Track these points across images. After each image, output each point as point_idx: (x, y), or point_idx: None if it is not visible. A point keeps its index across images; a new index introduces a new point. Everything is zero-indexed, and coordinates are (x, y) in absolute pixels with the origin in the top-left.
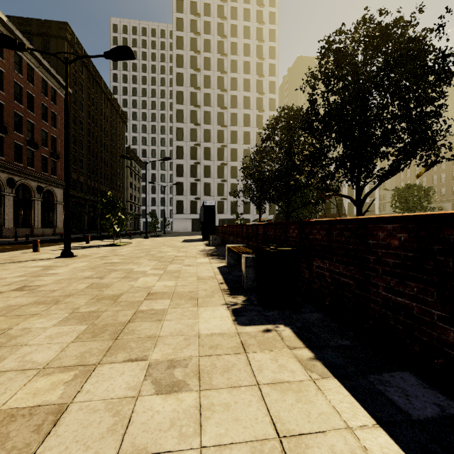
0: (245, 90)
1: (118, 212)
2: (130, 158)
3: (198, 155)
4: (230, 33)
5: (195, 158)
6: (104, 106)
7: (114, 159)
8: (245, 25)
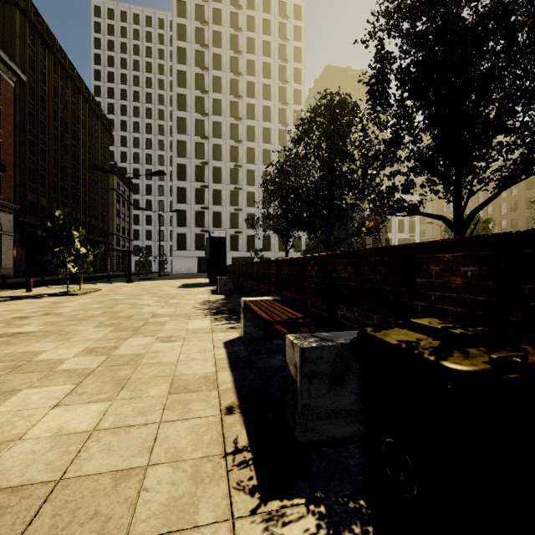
0: (264, 98)
1: (73, 243)
2: (105, 170)
3: (205, 177)
4: (247, 26)
5: (202, 180)
6: (79, 106)
7: (93, 178)
8: (265, 17)
